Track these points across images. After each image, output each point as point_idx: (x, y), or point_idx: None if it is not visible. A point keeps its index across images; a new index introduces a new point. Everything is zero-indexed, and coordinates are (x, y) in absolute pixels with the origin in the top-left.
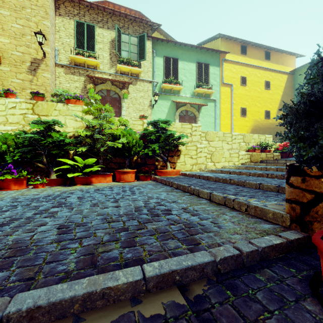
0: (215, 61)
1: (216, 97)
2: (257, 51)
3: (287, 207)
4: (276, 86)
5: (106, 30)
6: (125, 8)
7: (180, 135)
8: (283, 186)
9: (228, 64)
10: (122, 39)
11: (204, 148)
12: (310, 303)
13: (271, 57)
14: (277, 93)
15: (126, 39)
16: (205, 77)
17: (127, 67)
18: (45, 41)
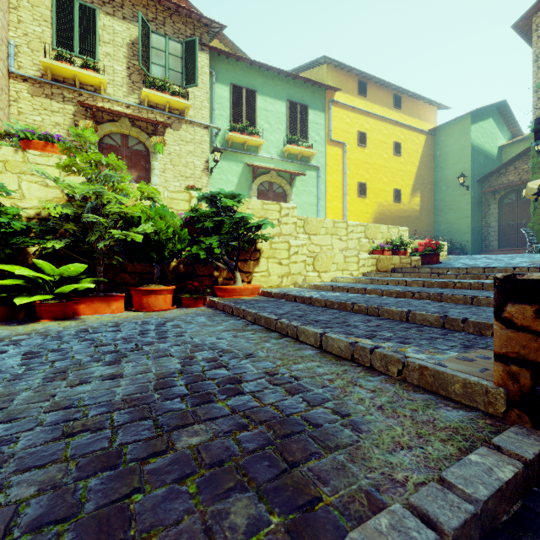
0: (317, 102)
1: (319, 163)
2: (382, 93)
3: (499, 372)
4: (410, 151)
5: (121, 20)
6: None
7: (261, 221)
8: (452, 316)
9: (339, 109)
10: (153, 43)
11: (302, 247)
12: None
13: (403, 105)
14: (411, 162)
15: (161, 43)
16: (301, 128)
17: (163, 95)
18: None
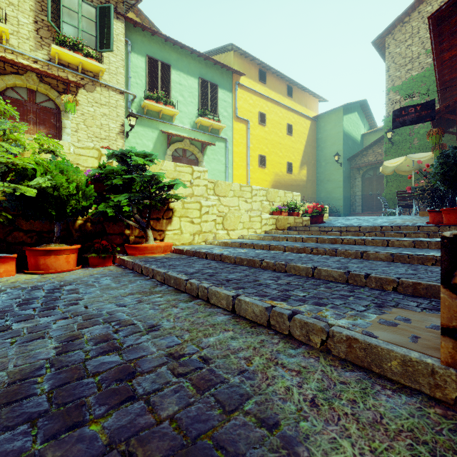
0: (226, 83)
1: (227, 135)
2: (278, 83)
3: (447, 349)
4: (299, 132)
5: None
6: None
7: (173, 181)
8: (355, 272)
9: (244, 91)
10: (64, 2)
11: (213, 207)
12: None
13: (294, 94)
14: (300, 141)
15: (73, 3)
16: (211, 104)
17: (75, 55)
18: None
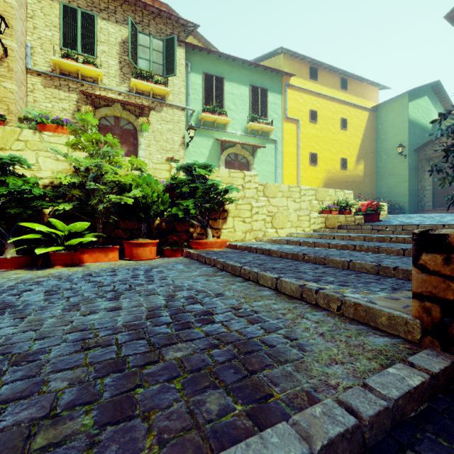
0: (275, 86)
1: (277, 137)
2: (331, 77)
3: (416, 307)
4: (355, 125)
5: (114, 24)
6: None
7: (228, 187)
8: (385, 265)
9: (294, 91)
10: (140, 41)
11: (262, 208)
12: None
13: (349, 86)
14: (356, 135)
15: (146, 41)
16: (262, 108)
17: (148, 84)
18: (7, 29)
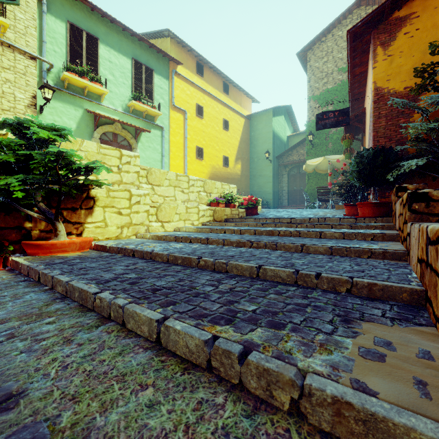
0: (162, 69)
1: (163, 124)
2: (215, 78)
3: None
4: (234, 128)
5: None
6: None
7: (91, 163)
8: (305, 272)
9: (181, 81)
10: None
11: (145, 196)
12: None
13: (230, 91)
14: (235, 137)
15: None
16: (146, 88)
17: None
18: None
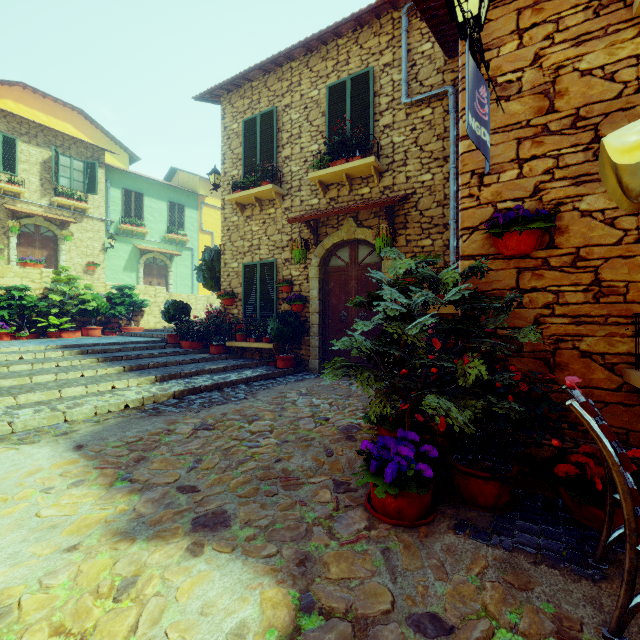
0: (192, 203)
1: (193, 245)
2: None
3: None
4: None
5: (35, 146)
6: (57, 99)
7: (144, 300)
8: None
9: (209, 208)
10: (61, 162)
11: None
12: (165, 343)
13: None
14: None
15: (67, 162)
16: (179, 221)
17: (71, 202)
18: None
